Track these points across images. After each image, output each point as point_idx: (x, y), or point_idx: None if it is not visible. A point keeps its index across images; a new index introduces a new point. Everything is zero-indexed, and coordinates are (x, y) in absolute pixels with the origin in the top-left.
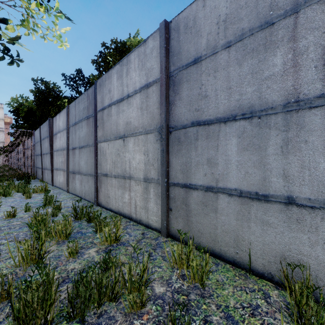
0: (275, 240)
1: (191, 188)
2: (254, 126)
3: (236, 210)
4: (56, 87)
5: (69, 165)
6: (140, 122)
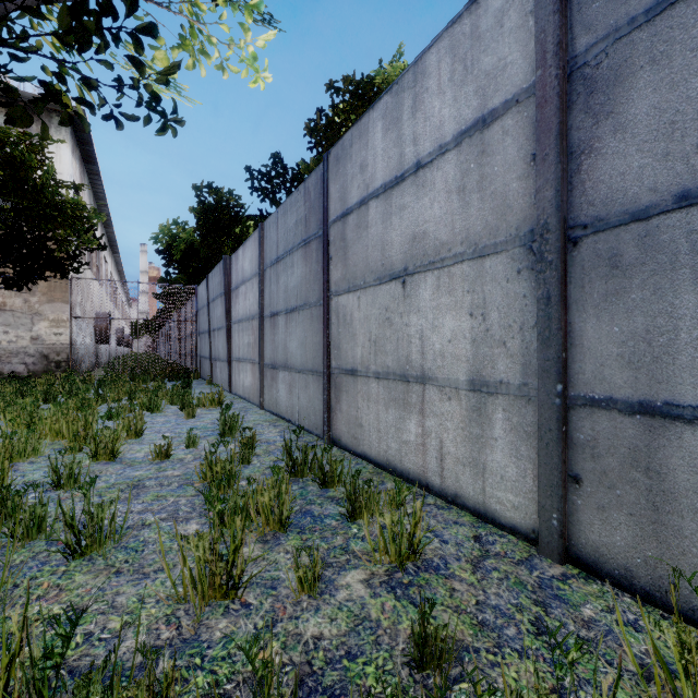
0: None
1: (677, 418)
2: None
3: None
4: (233, 199)
5: (265, 350)
6: (459, 227)
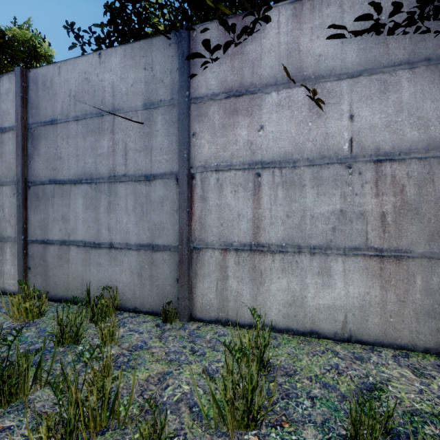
0: (104, 276)
1: (49, 244)
2: (93, 190)
3: (82, 258)
4: None
5: None
6: None
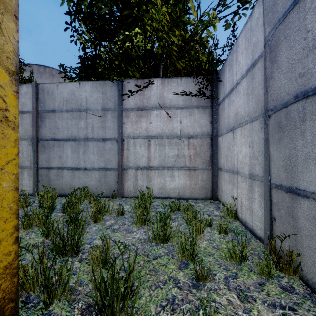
0: (82, 182)
1: (51, 169)
2: (76, 144)
3: (70, 175)
4: None
5: None
6: None
